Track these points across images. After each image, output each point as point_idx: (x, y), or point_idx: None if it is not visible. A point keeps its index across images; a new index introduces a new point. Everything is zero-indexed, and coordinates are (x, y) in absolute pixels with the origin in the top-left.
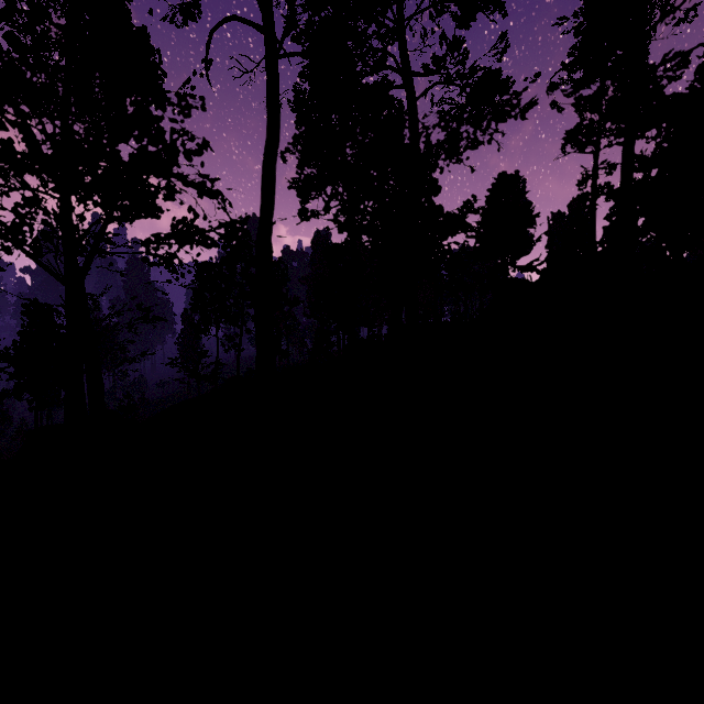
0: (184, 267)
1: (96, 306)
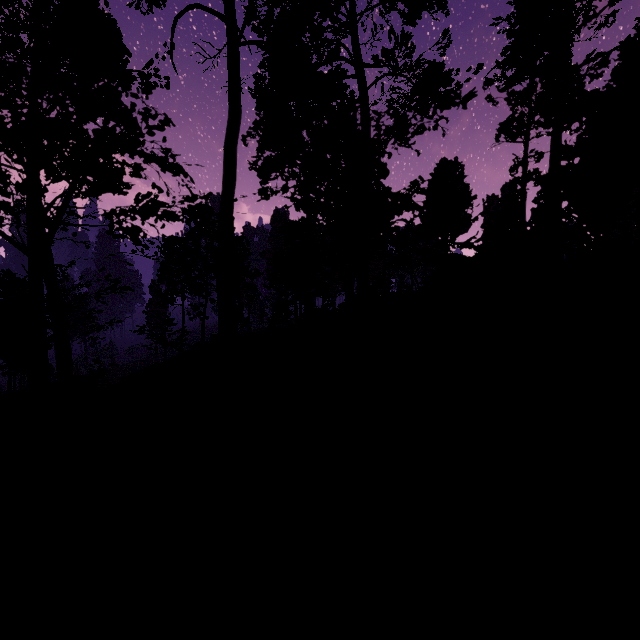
0: (148, 240)
1: (65, 277)
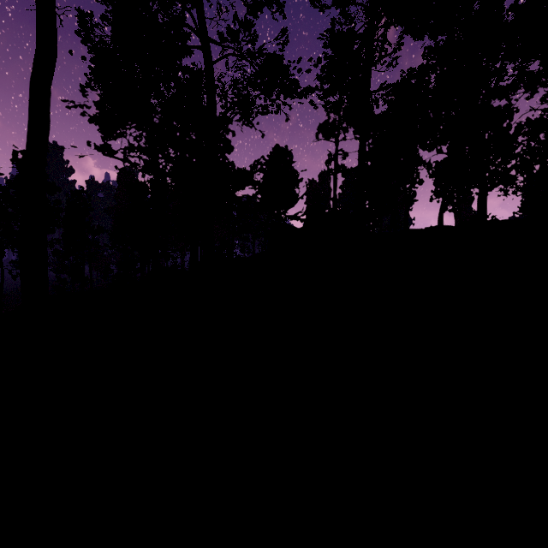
0: None
1: None
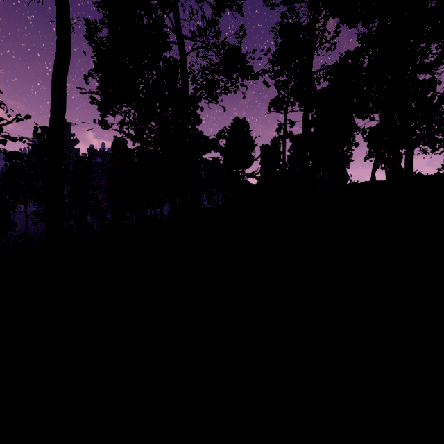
0: None
1: None
